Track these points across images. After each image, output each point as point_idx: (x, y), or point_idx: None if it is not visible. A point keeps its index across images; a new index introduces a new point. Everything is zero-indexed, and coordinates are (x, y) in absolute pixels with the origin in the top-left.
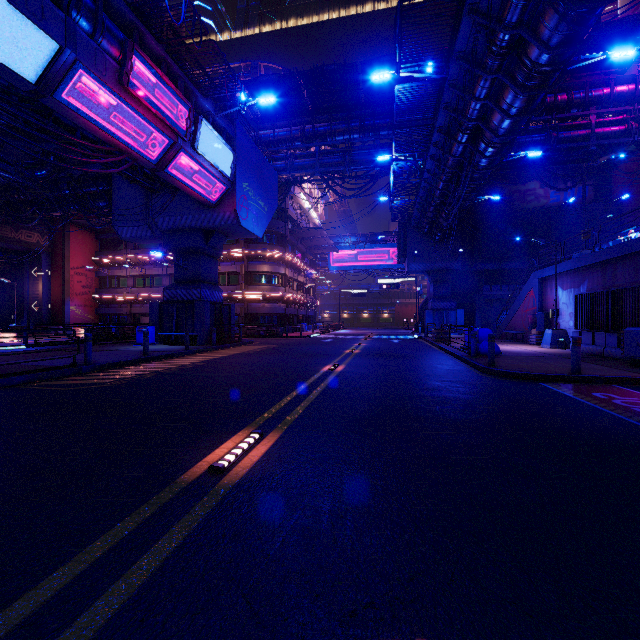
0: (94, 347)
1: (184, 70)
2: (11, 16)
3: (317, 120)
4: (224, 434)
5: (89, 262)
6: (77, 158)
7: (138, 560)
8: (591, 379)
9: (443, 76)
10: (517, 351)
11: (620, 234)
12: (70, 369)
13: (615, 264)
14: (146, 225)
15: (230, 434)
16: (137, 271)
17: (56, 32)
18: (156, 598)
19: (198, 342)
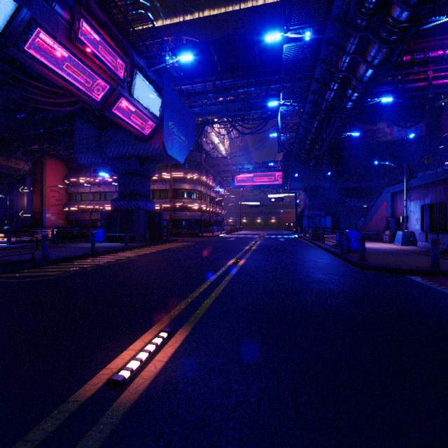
0: (58, 244)
1: (122, 34)
2: None
3: (224, 77)
4: (136, 331)
5: (61, 182)
6: (36, 97)
7: None
8: None
9: (321, 36)
10: (377, 248)
11: (447, 161)
12: (28, 263)
13: None
14: (98, 154)
15: (141, 331)
16: (95, 189)
17: None
18: None
19: (135, 240)
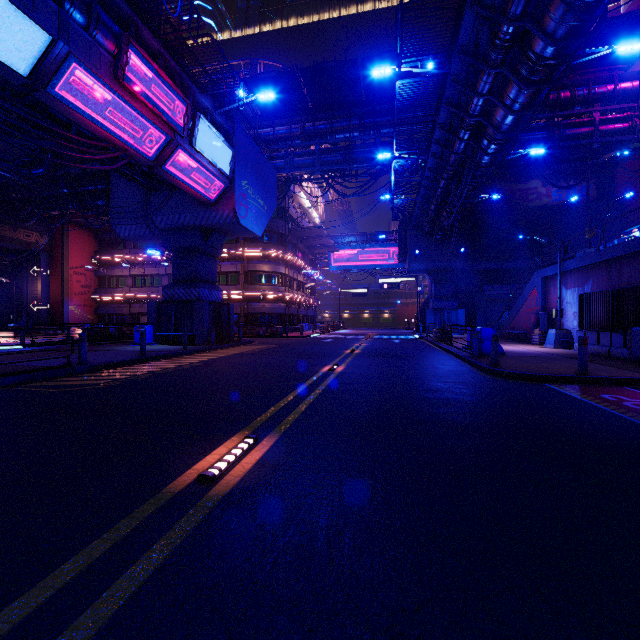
0: (91, 347)
1: (181, 65)
2: (1, 6)
3: (317, 118)
4: (217, 439)
5: (88, 262)
6: (71, 154)
7: (111, 585)
8: (598, 380)
9: (445, 71)
10: (520, 351)
11: (623, 233)
12: (63, 370)
13: (621, 262)
14: (144, 224)
15: (223, 439)
16: (136, 271)
17: (48, 24)
18: (127, 633)
19: (197, 342)
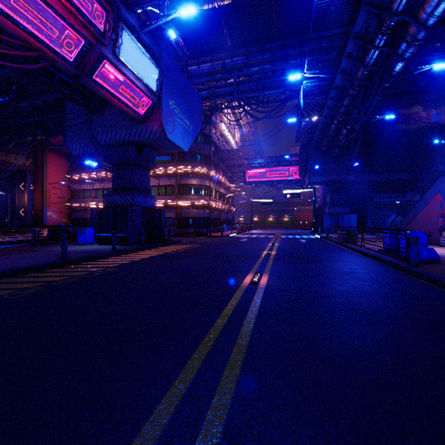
0: (37, 247)
1: None
2: None
3: (235, 55)
4: None
5: (63, 179)
6: None
7: None
8: None
9: None
10: None
11: None
12: None
13: None
14: (90, 142)
15: None
16: (97, 185)
17: None
18: None
19: (130, 242)
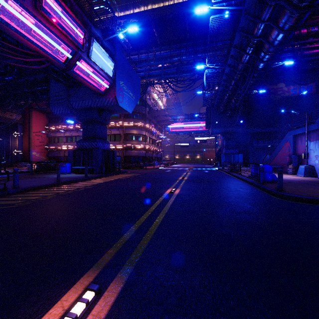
0: (34, 175)
1: (82, 9)
2: None
3: (162, 49)
4: (60, 286)
5: (43, 129)
6: (8, 56)
7: None
8: None
9: (241, 7)
10: (285, 179)
11: None
12: None
13: None
14: (67, 107)
15: (66, 286)
16: (68, 134)
17: None
18: None
19: (95, 172)
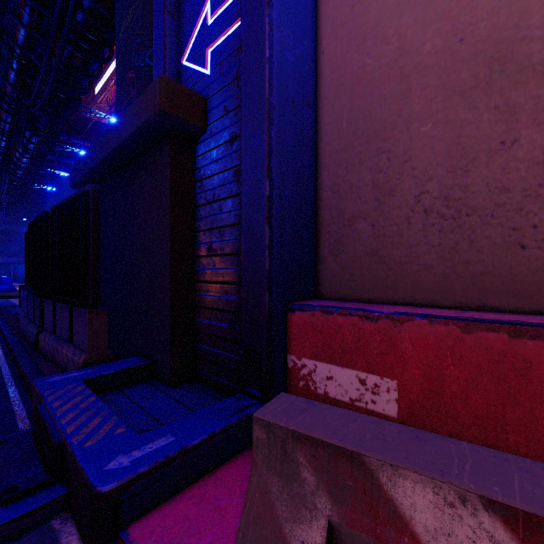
0: None
1: None
2: None
3: None
4: None
5: None
6: None
7: None
8: None
9: None
10: None
11: None
12: None
13: None
14: None
15: None
16: None
17: None
18: None
19: None
